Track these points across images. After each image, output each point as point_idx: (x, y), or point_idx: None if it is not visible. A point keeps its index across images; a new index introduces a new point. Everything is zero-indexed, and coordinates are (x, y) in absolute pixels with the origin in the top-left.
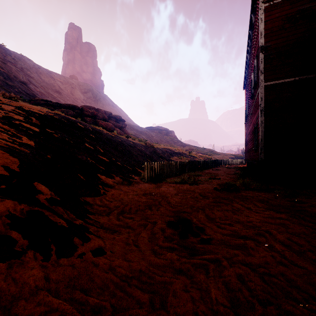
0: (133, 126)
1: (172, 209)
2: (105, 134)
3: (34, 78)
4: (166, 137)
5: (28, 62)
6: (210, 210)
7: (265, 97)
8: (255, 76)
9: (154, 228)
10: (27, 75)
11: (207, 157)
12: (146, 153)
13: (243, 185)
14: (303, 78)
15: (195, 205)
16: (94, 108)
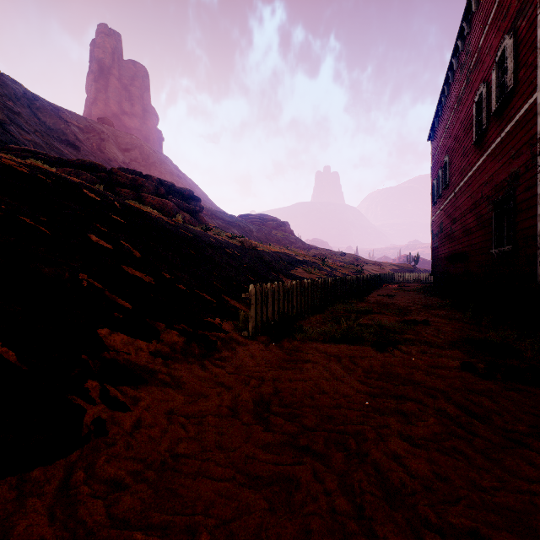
0: (216, 212)
1: None
2: (154, 219)
3: (21, 115)
4: (276, 233)
5: (13, 86)
6: None
7: None
8: (497, 84)
9: None
10: (6, 108)
11: (355, 270)
12: (243, 261)
13: None
14: None
15: None
16: (140, 174)
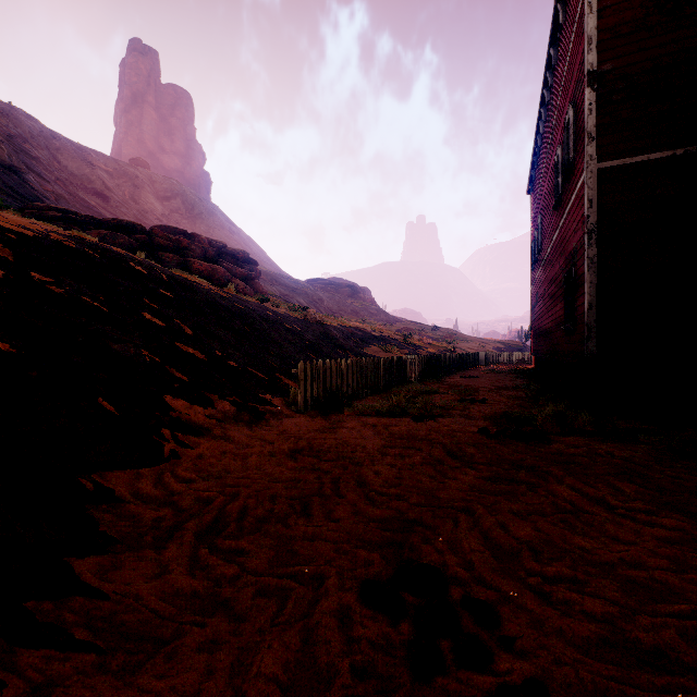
0: (277, 277)
1: (373, 510)
2: (203, 291)
3: (40, 160)
4: (353, 302)
5: (28, 123)
6: (492, 514)
7: (601, 197)
8: (566, 152)
9: (313, 613)
10: (22, 153)
11: (445, 348)
12: (305, 337)
13: (554, 421)
14: (696, 151)
15: (443, 493)
16: (184, 232)
